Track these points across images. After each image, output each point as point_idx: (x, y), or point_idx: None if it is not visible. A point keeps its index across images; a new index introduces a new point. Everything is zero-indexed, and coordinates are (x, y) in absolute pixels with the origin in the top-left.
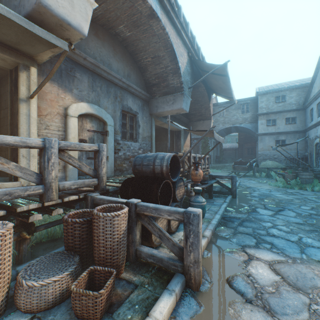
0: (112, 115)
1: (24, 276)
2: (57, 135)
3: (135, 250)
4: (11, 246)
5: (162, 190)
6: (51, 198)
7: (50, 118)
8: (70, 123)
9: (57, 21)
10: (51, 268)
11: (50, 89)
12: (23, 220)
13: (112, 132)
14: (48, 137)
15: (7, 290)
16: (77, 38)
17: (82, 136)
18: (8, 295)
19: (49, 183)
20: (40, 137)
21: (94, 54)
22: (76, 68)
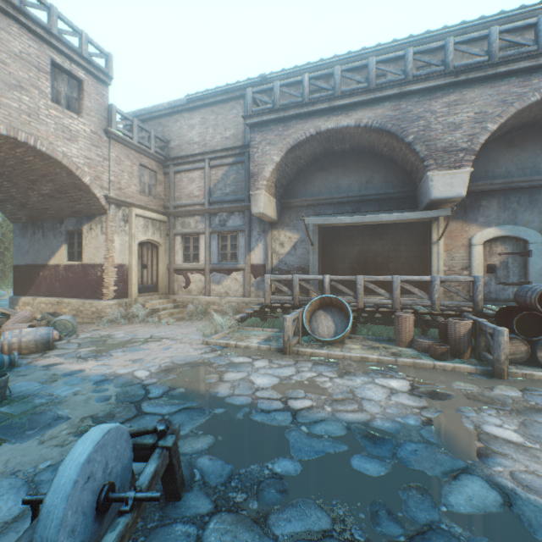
0: (540, 229)
1: (416, 337)
2: (460, 264)
3: (478, 352)
4: (411, 322)
5: (541, 323)
6: (434, 309)
7: (454, 251)
8: (473, 251)
9: (442, 200)
10: (427, 339)
11: (454, 227)
12: (423, 319)
13: (538, 250)
14: (452, 266)
15: (410, 339)
16: (459, 199)
17: (490, 261)
18: (411, 342)
19: (433, 301)
20: (446, 267)
21: (506, 169)
22: (481, 197)
